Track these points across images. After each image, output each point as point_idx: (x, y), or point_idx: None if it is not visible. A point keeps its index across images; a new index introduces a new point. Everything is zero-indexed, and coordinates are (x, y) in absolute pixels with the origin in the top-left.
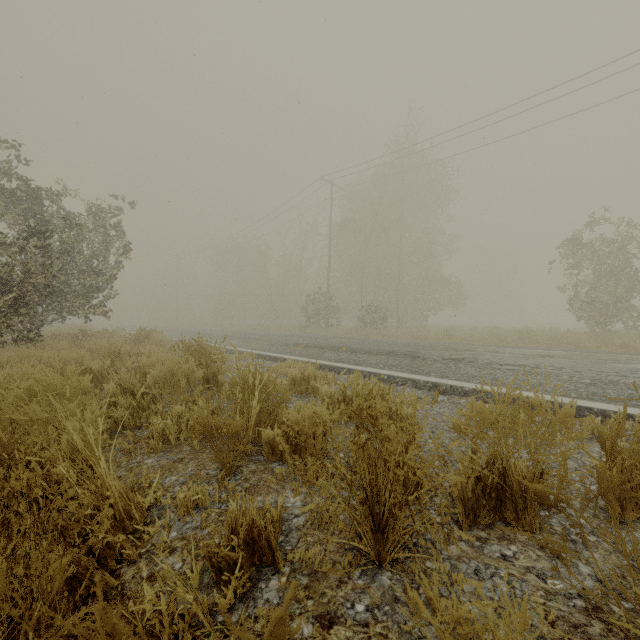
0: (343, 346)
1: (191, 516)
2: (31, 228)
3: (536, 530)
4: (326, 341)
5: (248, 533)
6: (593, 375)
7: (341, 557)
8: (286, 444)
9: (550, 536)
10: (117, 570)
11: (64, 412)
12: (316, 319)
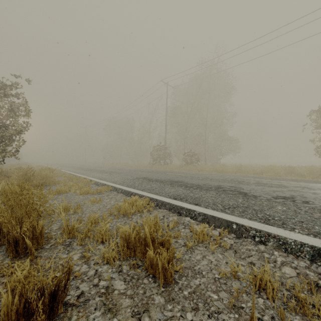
0: (177, 180)
1: None
2: None
3: None
4: (165, 175)
5: None
6: None
7: None
8: None
9: None
10: None
11: None
12: (158, 160)
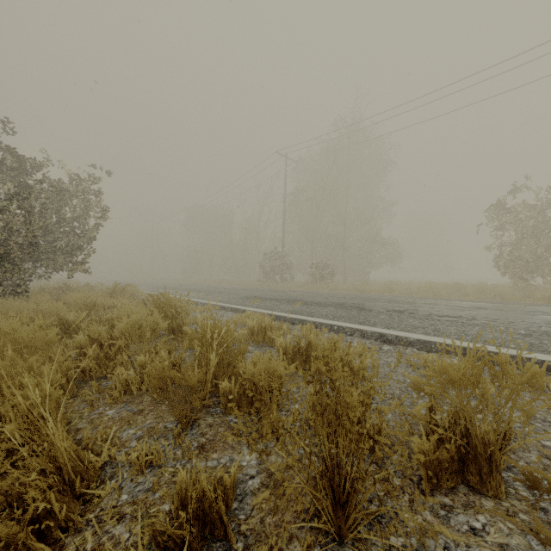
0: (296, 299)
1: (144, 476)
2: (18, 193)
3: (502, 496)
4: (281, 294)
5: (198, 505)
6: (526, 326)
7: (298, 530)
8: (243, 397)
9: (541, 525)
10: (61, 540)
11: (24, 366)
12: (272, 275)
